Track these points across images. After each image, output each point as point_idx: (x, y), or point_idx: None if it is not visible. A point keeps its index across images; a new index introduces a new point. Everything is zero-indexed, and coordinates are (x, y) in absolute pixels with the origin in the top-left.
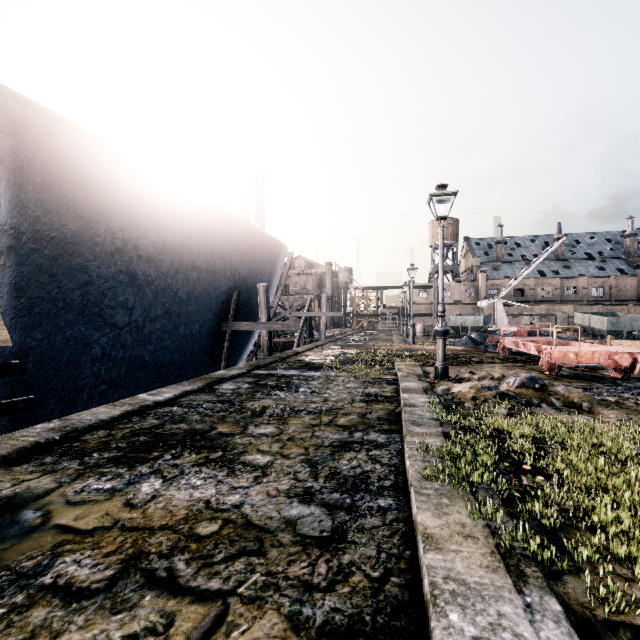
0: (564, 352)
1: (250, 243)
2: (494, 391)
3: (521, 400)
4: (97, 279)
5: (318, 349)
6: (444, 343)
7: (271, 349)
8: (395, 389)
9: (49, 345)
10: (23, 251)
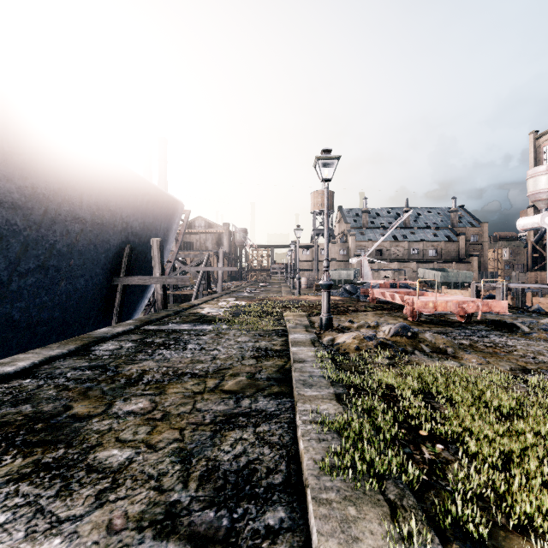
0: (425, 302)
1: (143, 198)
2: (375, 341)
3: (398, 348)
4: None
5: (214, 301)
6: (328, 296)
7: (166, 303)
8: (284, 341)
9: None
10: None
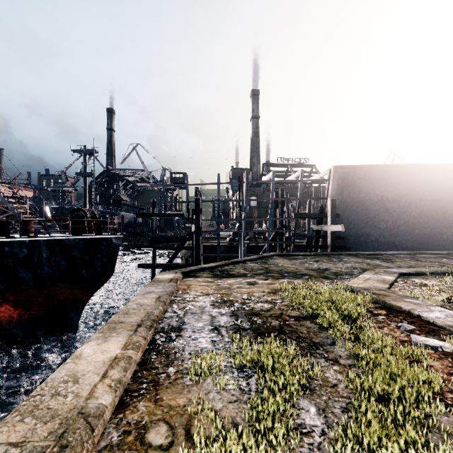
0: None
1: None
2: None
3: None
4: (371, 212)
5: None
6: None
7: None
8: None
9: (357, 234)
10: (349, 206)
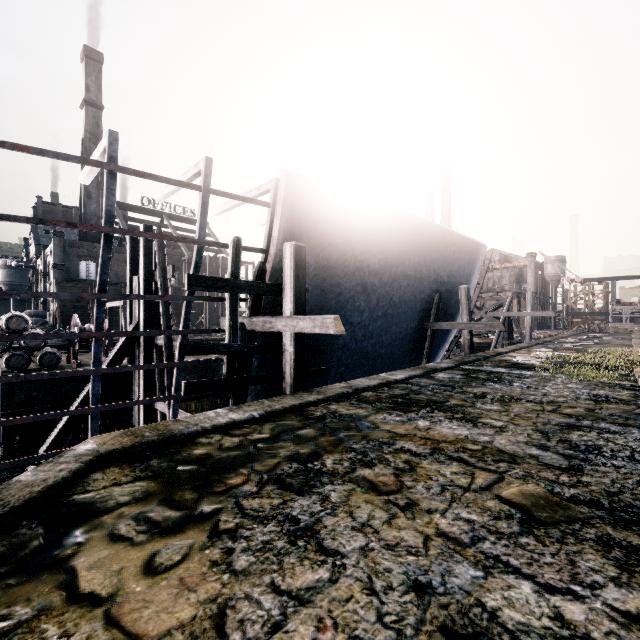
0: None
1: (451, 248)
2: None
3: None
4: (344, 291)
5: (523, 351)
6: None
7: (472, 348)
8: (633, 394)
9: (318, 337)
10: (311, 276)
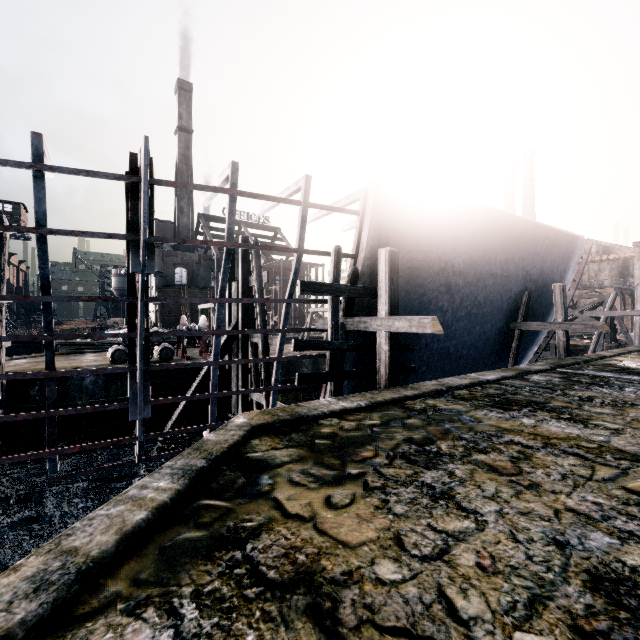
0: None
1: (542, 244)
2: None
3: None
4: (428, 291)
5: (632, 355)
6: None
7: (568, 350)
8: None
9: (400, 336)
10: None
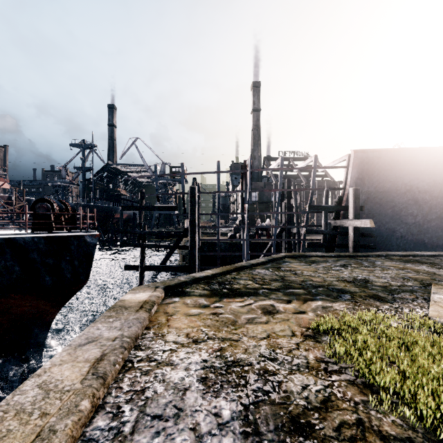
0: None
1: None
2: None
3: None
4: (398, 204)
5: None
6: None
7: None
8: None
9: (379, 231)
10: (371, 198)
